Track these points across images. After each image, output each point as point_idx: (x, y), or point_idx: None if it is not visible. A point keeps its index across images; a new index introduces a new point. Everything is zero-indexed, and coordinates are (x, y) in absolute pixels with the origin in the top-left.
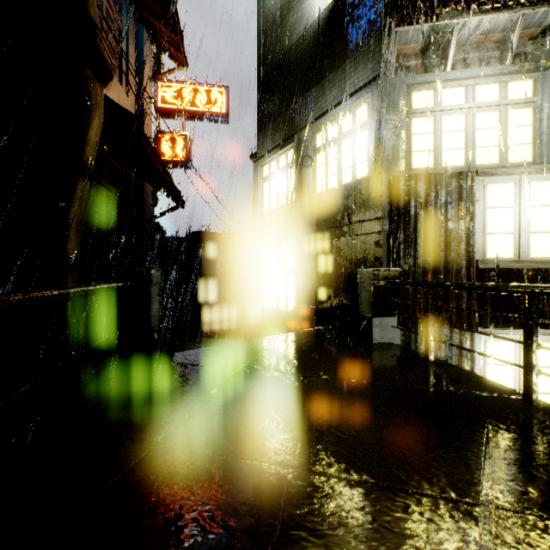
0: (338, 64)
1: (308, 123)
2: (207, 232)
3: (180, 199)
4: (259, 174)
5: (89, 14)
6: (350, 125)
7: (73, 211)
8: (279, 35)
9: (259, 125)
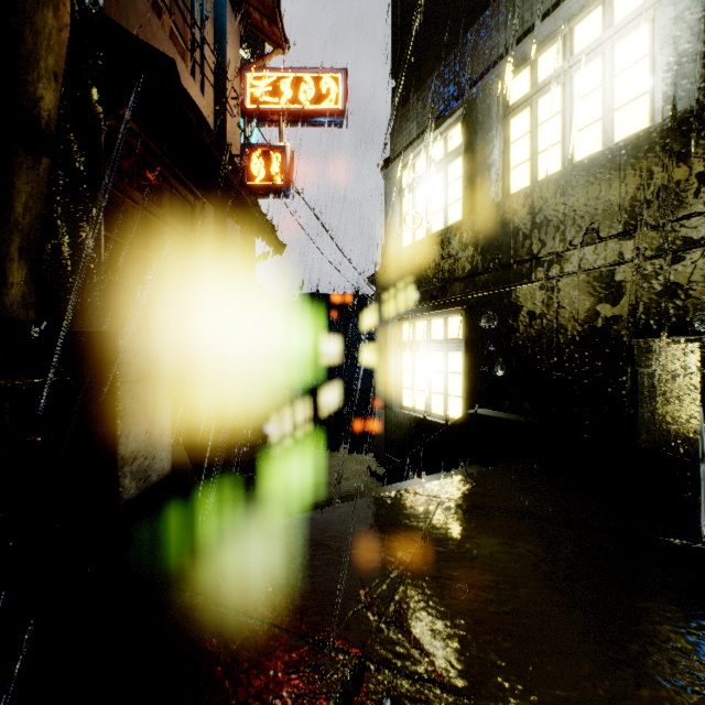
0: None
1: (490, 64)
2: (319, 294)
3: (273, 239)
4: (394, 184)
5: None
6: (596, 29)
7: (7, 218)
8: None
9: (395, 103)
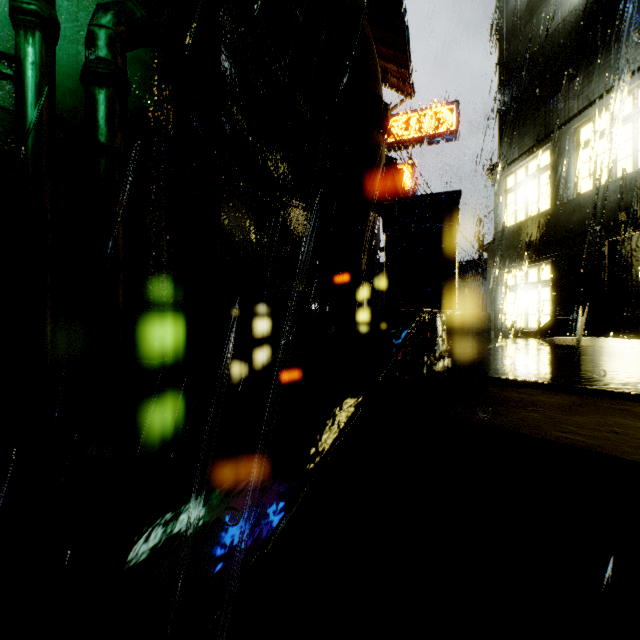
0: (611, 44)
1: (567, 119)
2: None
3: None
4: (501, 187)
5: (381, 97)
6: (628, 108)
7: (366, 238)
8: (528, 32)
9: (501, 134)
